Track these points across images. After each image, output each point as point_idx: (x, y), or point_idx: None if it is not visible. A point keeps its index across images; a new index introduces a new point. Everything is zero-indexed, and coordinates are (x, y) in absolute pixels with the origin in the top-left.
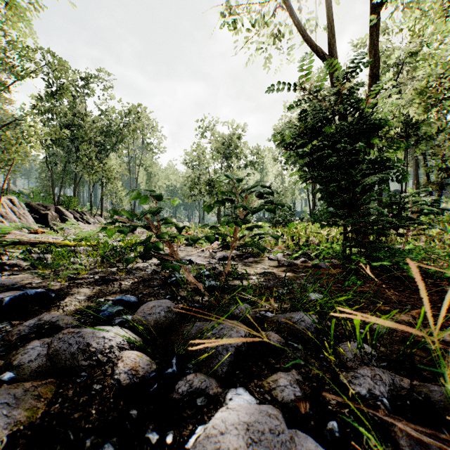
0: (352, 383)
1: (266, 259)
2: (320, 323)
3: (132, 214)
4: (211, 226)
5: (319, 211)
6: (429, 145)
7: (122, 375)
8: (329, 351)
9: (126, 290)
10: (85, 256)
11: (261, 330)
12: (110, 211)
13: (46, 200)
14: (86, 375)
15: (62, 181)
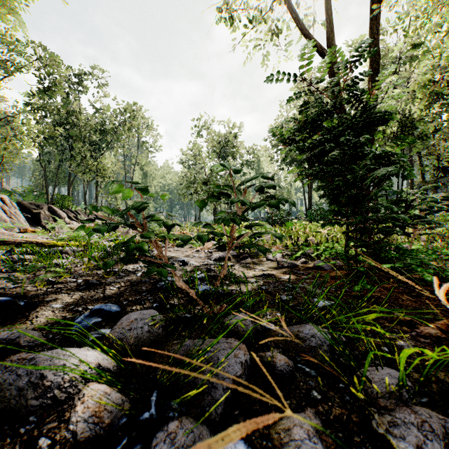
0: (392, 434)
1: (264, 259)
2: (333, 338)
3: (114, 210)
4: (204, 224)
5: (315, 210)
6: (425, 144)
7: (80, 425)
8: (358, 387)
9: (109, 296)
10: (70, 258)
11: (278, 391)
12: (89, 207)
13: (39, 199)
14: (34, 421)
15: (55, 179)
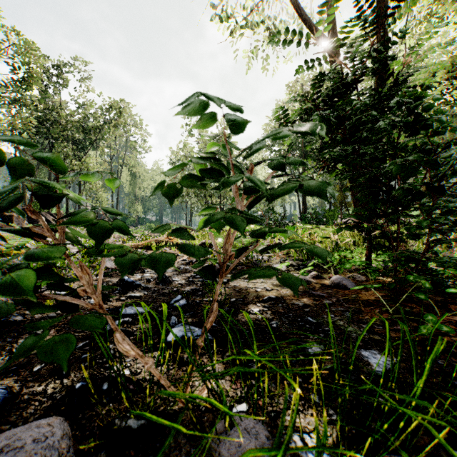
0: None
1: None
2: None
3: None
4: (174, 229)
5: (310, 214)
6: None
7: None
8: None
9: None
10: None
11: None
12: None
13: None
14: None
15: None
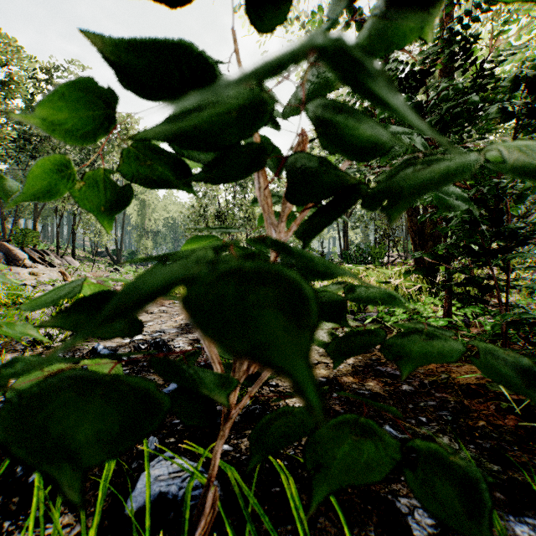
0: None
1: None
2: None
3: None
4: (84, 299)
5: (353, 251)
6: None
7: None
8: None
9: None
10: None
11: None
12: None
13: None
14: None
15: (16, 208)
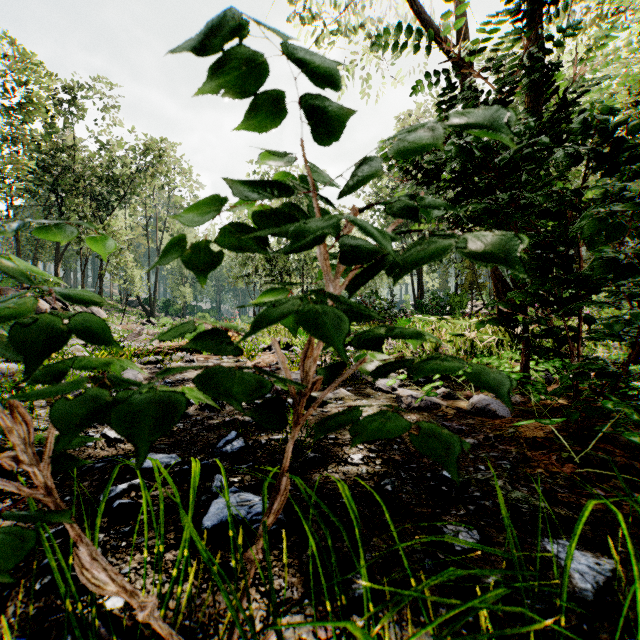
0: None
1: (369, 387)
2: None
3: None
4: (201, 333)
5: (429, 300)
6: None
7: None
8: None
9: None
10: None
11: None
12: None
13: (5, 281)
14: None
15: (35, 250)
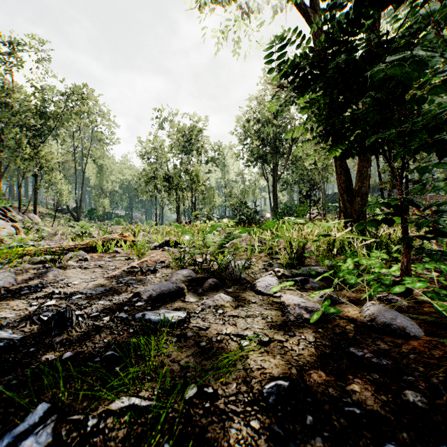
0: None
1: (248, 288)
2: None
3: None
4: None
5: (282, 209)
6: None
7: None
8: None
9: None
10: None
11: None
12: None
13: None
14: None
15: None
